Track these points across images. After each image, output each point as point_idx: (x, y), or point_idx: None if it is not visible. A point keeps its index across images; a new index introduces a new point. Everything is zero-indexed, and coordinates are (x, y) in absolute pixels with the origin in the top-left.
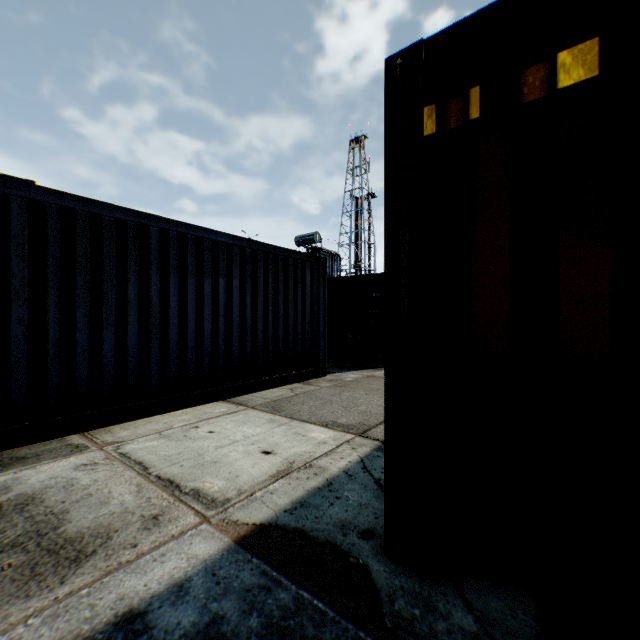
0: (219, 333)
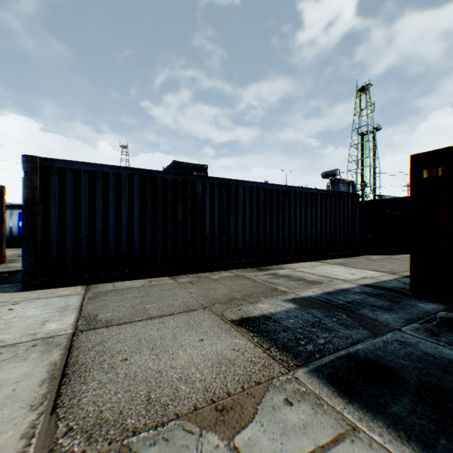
0: (312, 232)
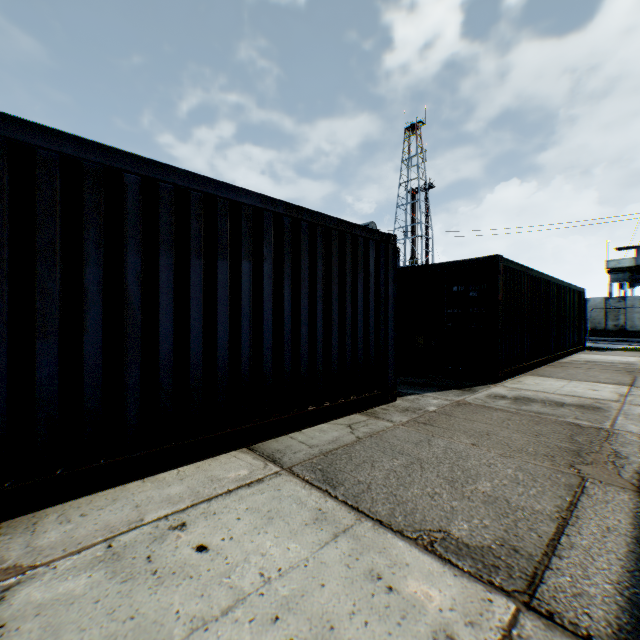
0: (242, 344)
